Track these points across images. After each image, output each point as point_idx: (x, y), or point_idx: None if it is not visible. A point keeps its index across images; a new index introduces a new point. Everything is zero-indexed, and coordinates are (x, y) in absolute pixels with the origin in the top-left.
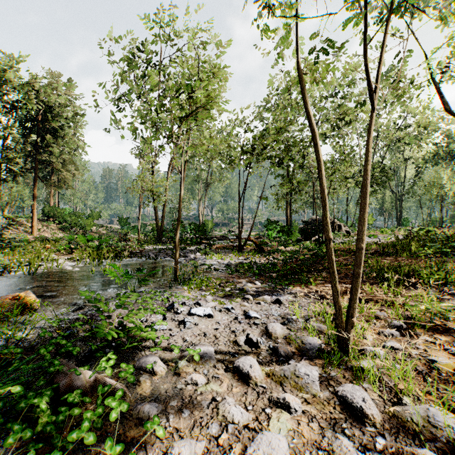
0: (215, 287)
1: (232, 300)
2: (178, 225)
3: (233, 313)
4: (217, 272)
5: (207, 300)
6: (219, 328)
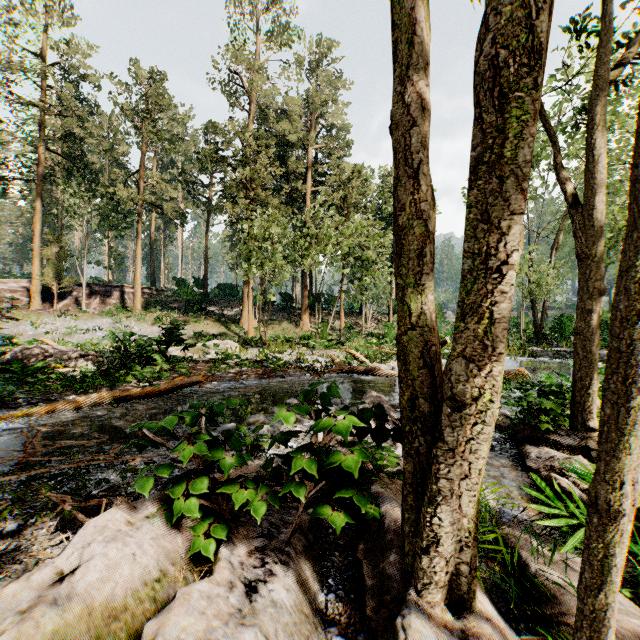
0: None
1: None
2: None
3: None
4: None
5: None
6: None
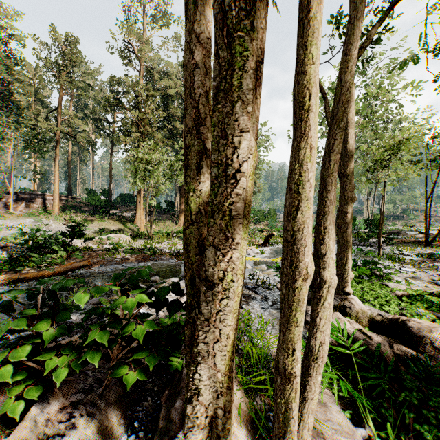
0: (411, 263)
1: (427, 269)
2: (381, 225)
3: (428, 273)
4: (408, 257)
5: (408, 267)
6: (421, 275)
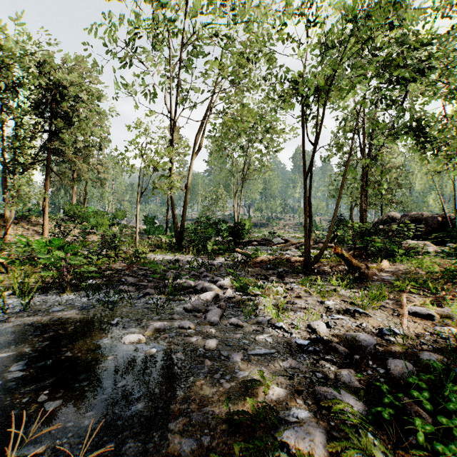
0: None
1: None
2: None
3: None
4: None
5: None
6: None
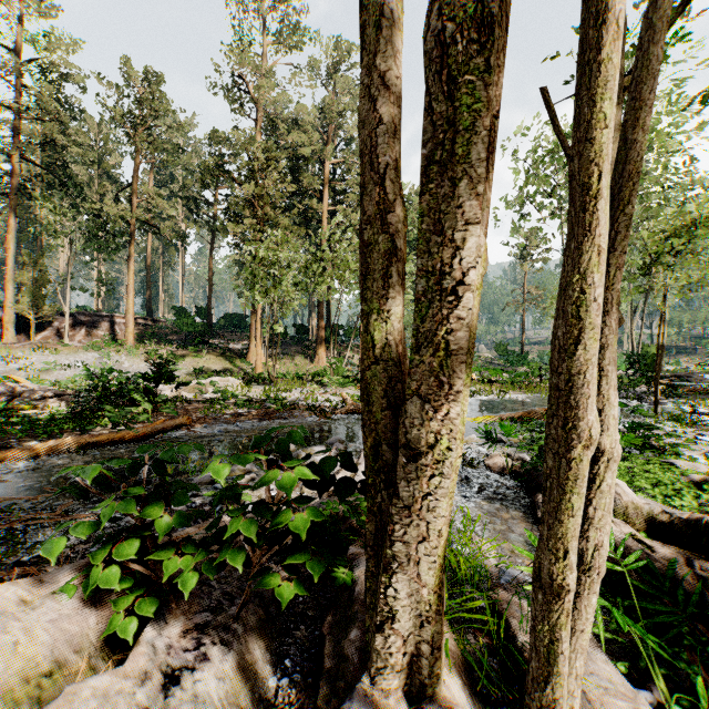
0: None
1: None
2: (660, 364)
3: None
4: (707, 418)
5: (708, 435)
6: None
